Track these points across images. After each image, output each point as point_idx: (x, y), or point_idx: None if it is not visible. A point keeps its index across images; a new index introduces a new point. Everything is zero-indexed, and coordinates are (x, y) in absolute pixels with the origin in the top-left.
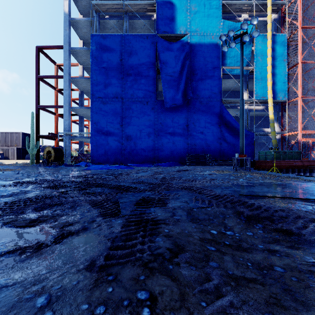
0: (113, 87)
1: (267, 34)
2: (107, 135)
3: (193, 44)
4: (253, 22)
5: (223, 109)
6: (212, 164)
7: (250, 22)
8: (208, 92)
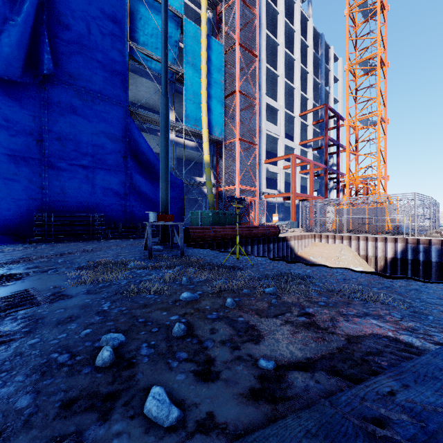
0: None
1: (201, 28)
2: None
3: None
4: None
5: (131, 125)
6: (108, 235)
7: None
8: (98, 79)
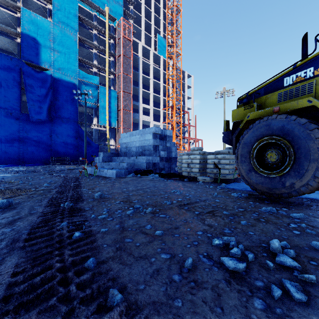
0: None
1: (106, 88)
2: None
3: (56, 78)
4: (89, 91)
5: (79, 127)
6: (71, 164)
7: (88, 91)
8: (68, 114)
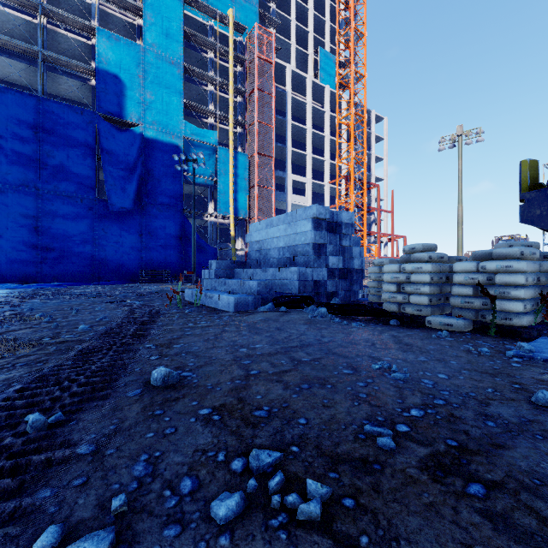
0: (21, 169)
1: (229, 150)
2: (7, 239)
3: (148, 139)
4: (200, 155)
5: (185, 220)
6: (172, 281)
7: (198, 155)
8: (168, 198)
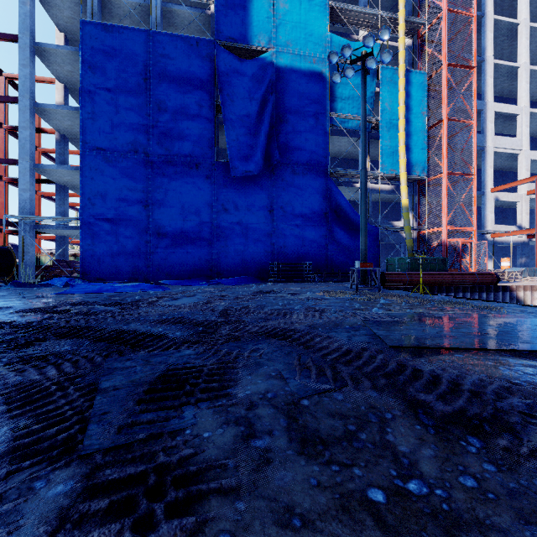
0: (130, 130)
1: (399, 68)
2: (115, 223)
3: (281, 68)
4: (382, 36)
5: (331, 185)
6: (314, 279)
7: (379, 35)
8: (307, 154)
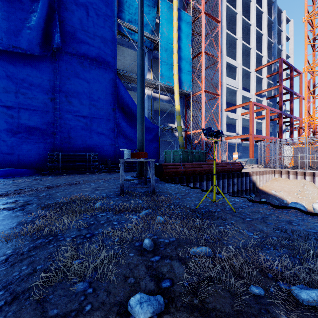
0: None
1: (173, 3)
2: None
3: None
4: None
5: (118, 84)
6: (101, 169)
7: None
8: (94, 50)
